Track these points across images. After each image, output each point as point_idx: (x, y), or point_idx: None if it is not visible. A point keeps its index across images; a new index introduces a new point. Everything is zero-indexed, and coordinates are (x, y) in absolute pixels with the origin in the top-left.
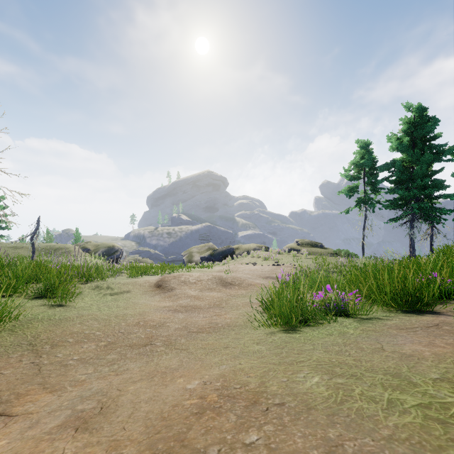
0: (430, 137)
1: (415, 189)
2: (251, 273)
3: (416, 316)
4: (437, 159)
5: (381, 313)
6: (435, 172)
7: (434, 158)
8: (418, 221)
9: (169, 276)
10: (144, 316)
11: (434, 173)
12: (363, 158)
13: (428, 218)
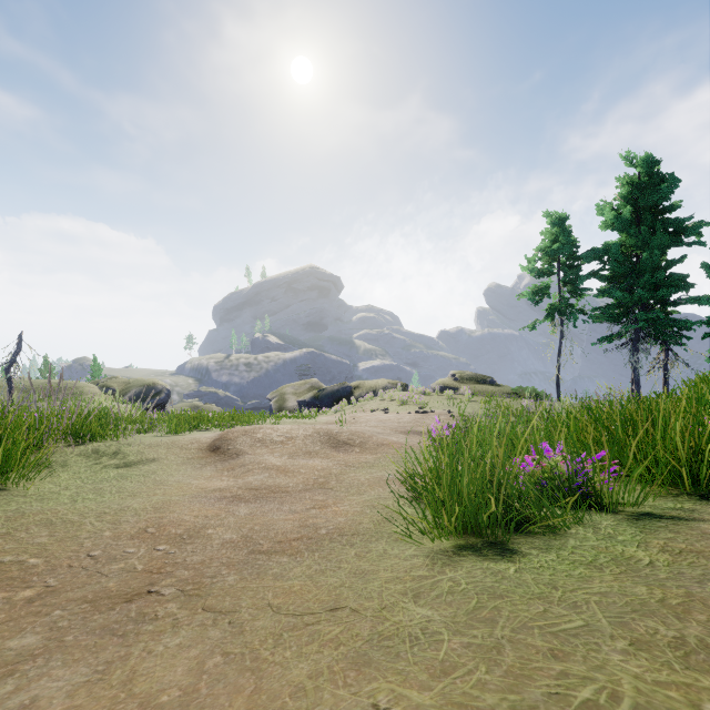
0: (663, 208)
1: (641, 290)
2: (381, 425)
3: None
4: (675, 243)
5: (661, 501)
6: (672, 263)
7: (671, 240)
8: (644, 341)
9: (235, 430)
10: (163, 511)
11: (671, 264)
12: (558, 241)
13: (660, 336)
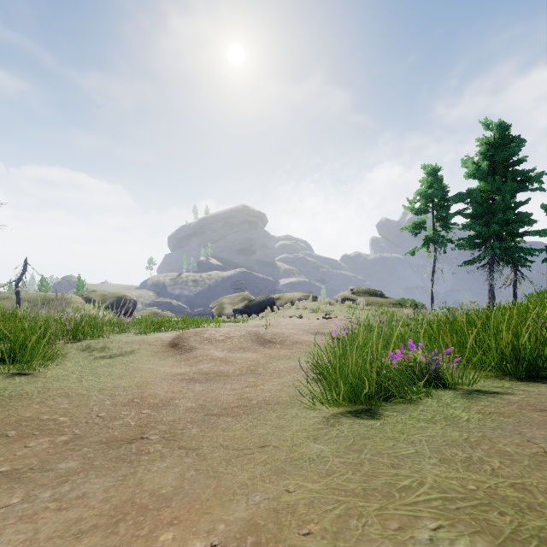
0: (513, 162)
1: (496, 225)
2: (296, 328)
3: (545, 386)
4: (522, 188)
5: (490, 382)
6: (519, 204)
7: (519, 187)
8: (498, 264)
9: (188, 332)
10: (143, 388)
11: (518, 205)
12: (432, 187)
13: (510, 260)
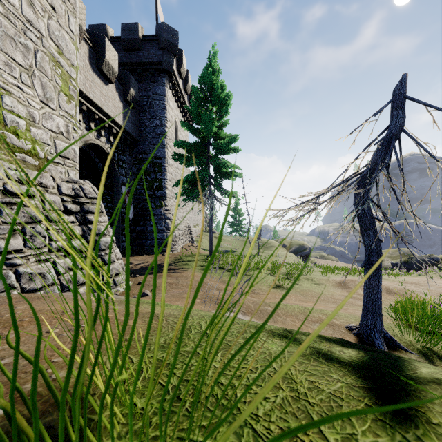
0: None
1: None
2: (434, 290)
3: None
4: None
5: None
6: None
7: None
8: None
9: (348, 279)
10: (333, 295)
11: None
12: None
13: None
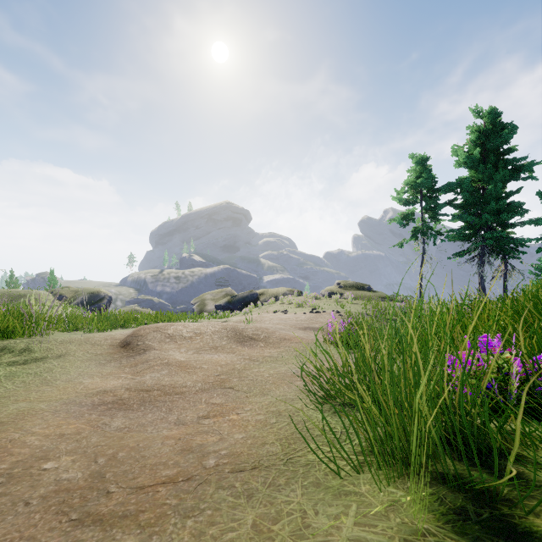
0: (504, 151)
1: (488, 214)
2: (282, 323)
3: None
4: (514, 177)
5: None
6: (511, 194)
7: (510, 175)
8: (489, 256)
9: (147, 327)
10: (5, 429)
11: (510, 195)
12: (421, 177)
13: (501, 251)
